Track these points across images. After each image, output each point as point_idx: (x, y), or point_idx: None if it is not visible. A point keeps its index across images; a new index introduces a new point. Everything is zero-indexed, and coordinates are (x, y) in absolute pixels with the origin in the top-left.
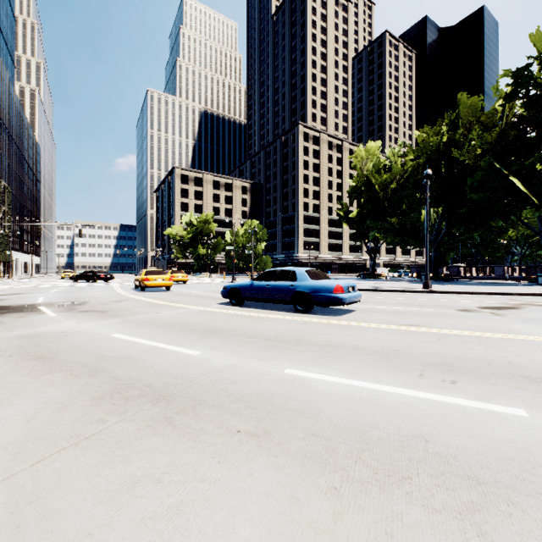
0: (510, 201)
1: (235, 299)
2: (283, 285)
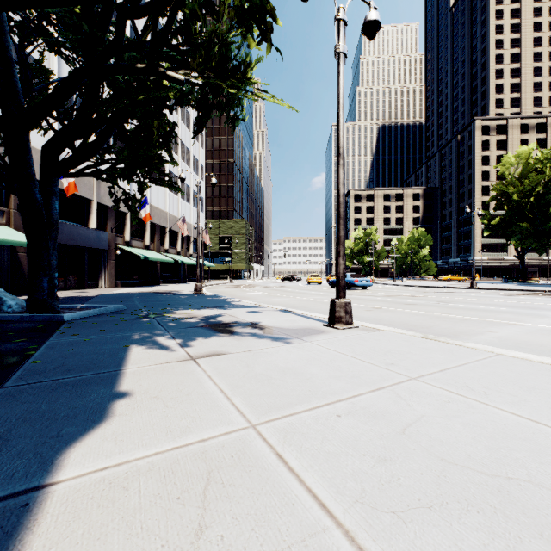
0: None
1: (332, 285)
2: None
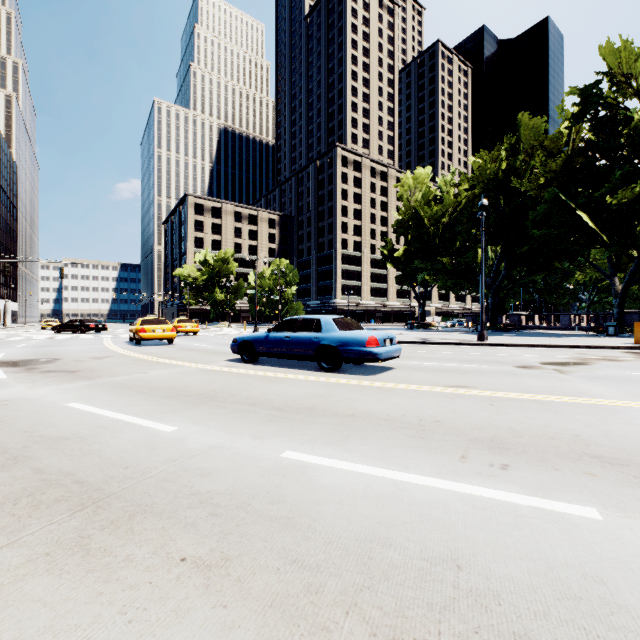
0: (577, 239)
1: (248, 354)
2: (305, 337)
